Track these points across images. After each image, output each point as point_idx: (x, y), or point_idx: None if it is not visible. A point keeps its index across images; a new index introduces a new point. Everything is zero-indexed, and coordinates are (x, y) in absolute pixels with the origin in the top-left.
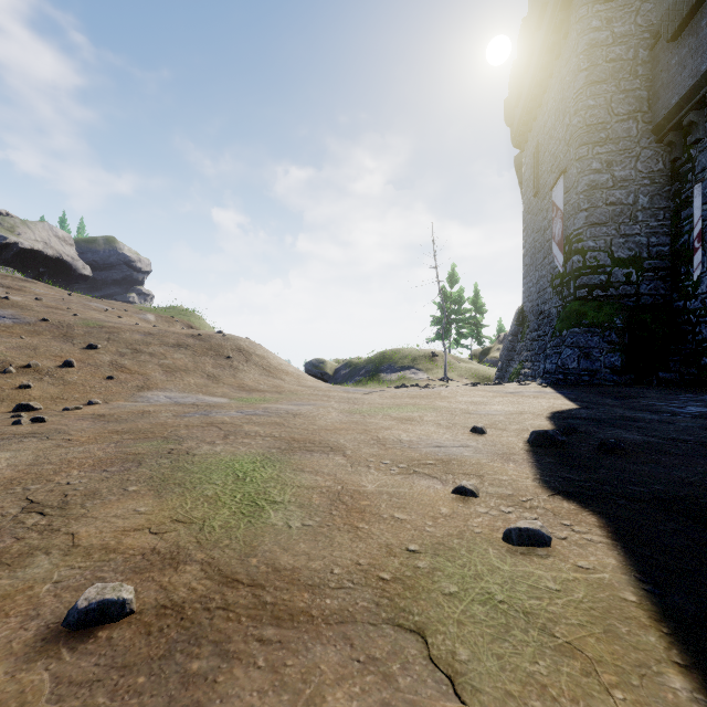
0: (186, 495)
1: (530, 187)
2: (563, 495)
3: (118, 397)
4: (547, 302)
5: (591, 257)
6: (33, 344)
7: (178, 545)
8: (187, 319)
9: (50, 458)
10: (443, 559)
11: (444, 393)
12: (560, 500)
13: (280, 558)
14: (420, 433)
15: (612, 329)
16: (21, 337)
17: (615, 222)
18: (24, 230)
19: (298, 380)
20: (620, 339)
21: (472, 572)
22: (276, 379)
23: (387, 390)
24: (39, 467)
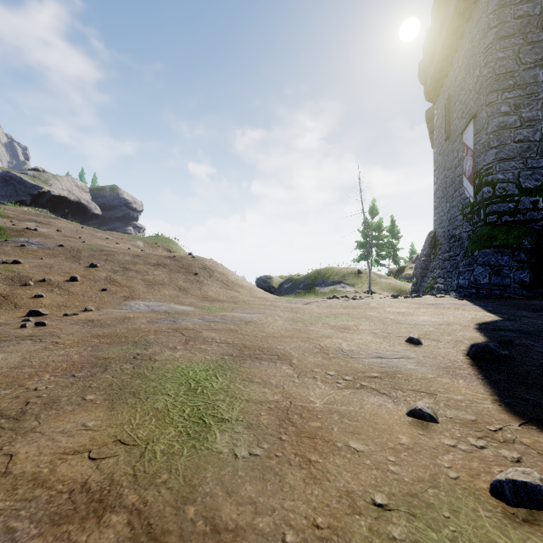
0: (137, 407)
1: (442, 132)
2: (537, 425)
3: (108, 305)
4: (458, 227)
5: (500, 188)
6: (50, 263)
7: (112, 478)
8: (167, 245)
9: (32, 361)
10: (423, 524)
11: (373, 304)
12: (537, 433)
13: (221, 507)
14: (358, 342)
15: (521, 250)
16: (42, 258)
17: (523, 157)
18: (55, 182)
19: (251, 292)
20: (528, 258)
21: None
22: (233, 291)
23: (323, 301)
24: (19, 370)
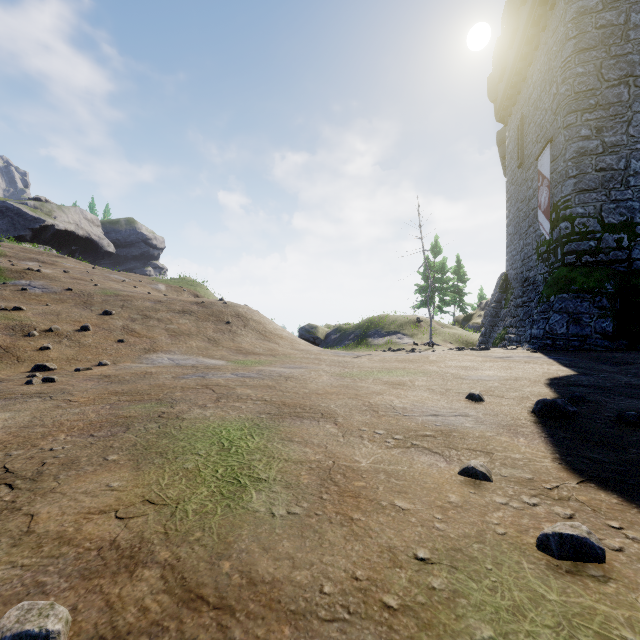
0: (165, 467)
1: (514, 158)
2: (597, 482)
3: (126, 358)
4: (532, 269)
5: (580, 224)
6: (57, 310)
7: (142, 536)
8: (193, 289)
9: (44, 420)
10: (464, 576)
11: (432, 358)
12: (595, 490)
13: (257, 562)
14: (413, 399)
15: (603, 295)
16: (47, 304)
17: (605, 188)
18: (60, 214)
19: (292, 344)
20: (611, 305)
21: (507, 602)
22: (271, 343)
23: (375, 354)
24: (30, 430)
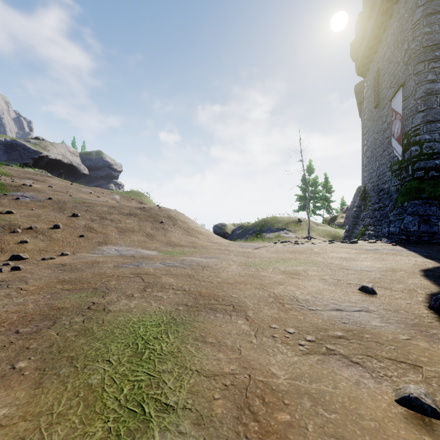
0: (68, 382)
1: (371, 101)
2: None
3: (83, 249)
4: (386, 182)
5: (427, 147)
6: (38, 213)
7: None
8: (139, 198)
9: None
10: None
11: (316, 249)
12: None
13: None
14: (311, 290)
15: None
16: (32, 209)
17: None
18: (52, 148)
19: (208, 238)
20: None
21: None
22: (193, 237)
23: (270, 246)
24: None
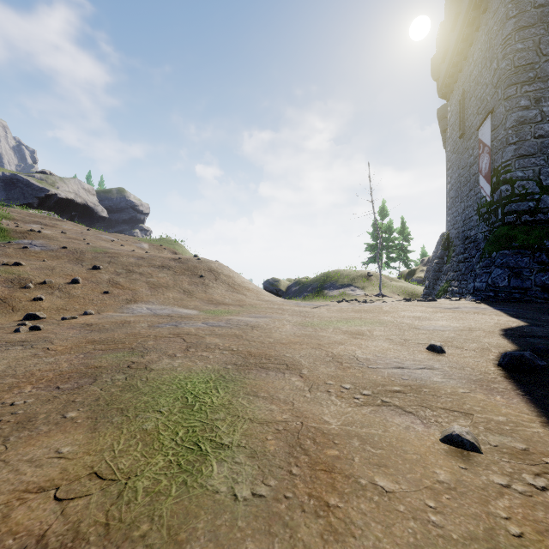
0: (123, 428)
1: (456, 130)
2: None
3: (109, 308)
4: (473, 228)
5: (519, 186)
6: (52, 265)
7: (77, 529)
8: (172, 247)
9: (17, 370)
10: None
11: (386, 308)
12: None
13: None
14: (374, 350)
15: (542, 251)
16: (44, 260)
17: (544, 153)
18: (62, 184)
19: (257, 295)
20: None
21: None
22: (239, 294)
23: (332, 304)
24: None
